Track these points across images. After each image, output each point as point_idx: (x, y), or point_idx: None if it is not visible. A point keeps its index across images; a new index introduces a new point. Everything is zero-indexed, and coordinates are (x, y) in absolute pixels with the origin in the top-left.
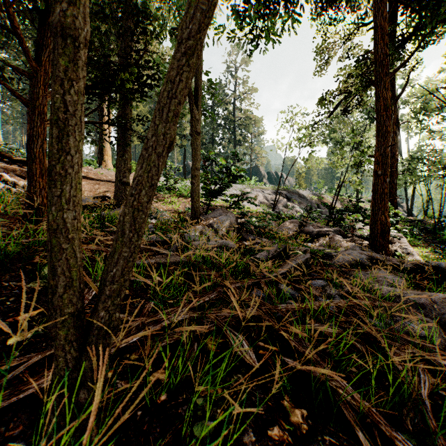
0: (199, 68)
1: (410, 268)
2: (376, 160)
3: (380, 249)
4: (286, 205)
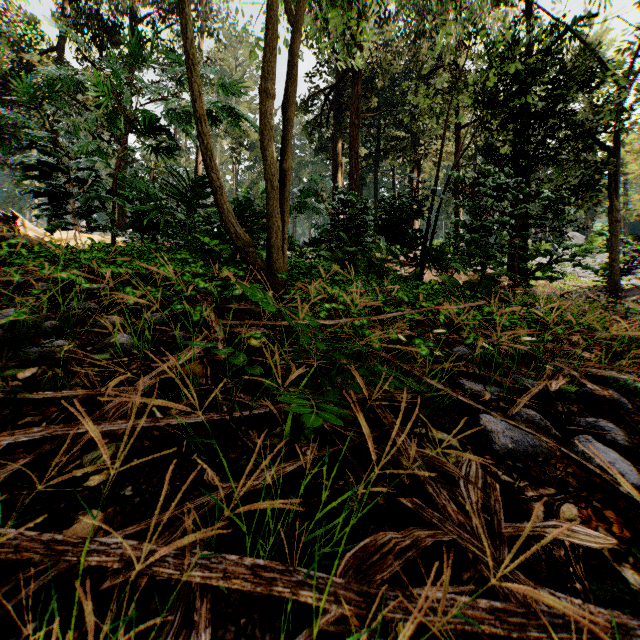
0: (618, 163)
1: None
2: None
3: None
4: None
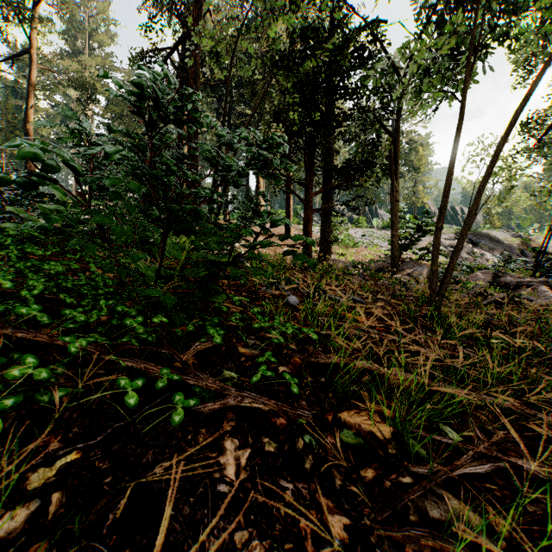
0: (398, 148)
1: None
2: None
3: None
4: (472, 252)
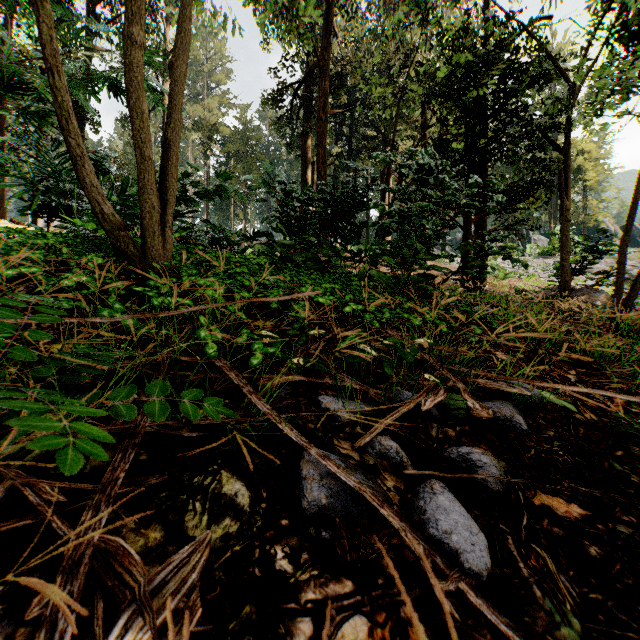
0: (569, 163)
1: None
2: None
3: None
4: None
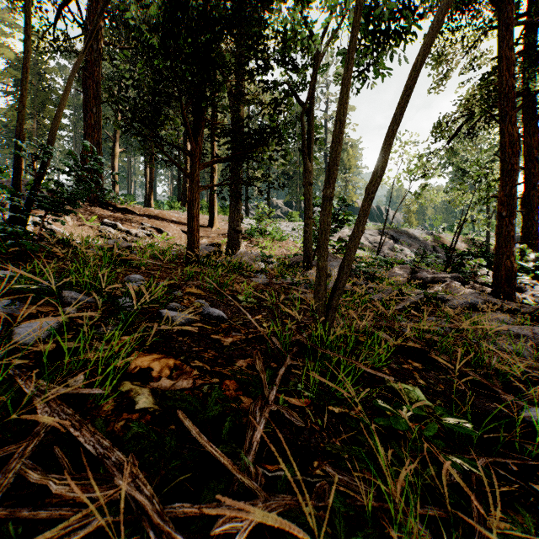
0: (311, 122)
1: (530, 313)
2: (500, 201)
3: (504, 297)
4: (393, 247)
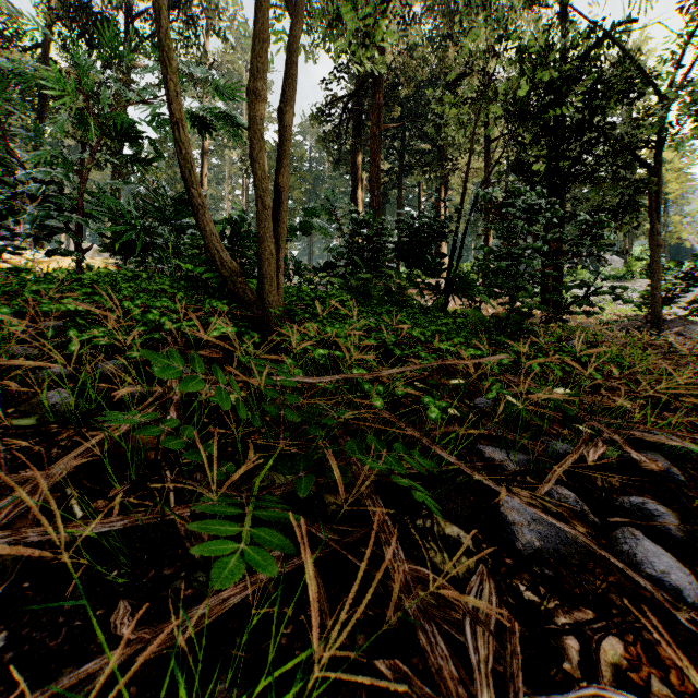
0: (660, 182)
1: None
2: None
3: None
4: None
